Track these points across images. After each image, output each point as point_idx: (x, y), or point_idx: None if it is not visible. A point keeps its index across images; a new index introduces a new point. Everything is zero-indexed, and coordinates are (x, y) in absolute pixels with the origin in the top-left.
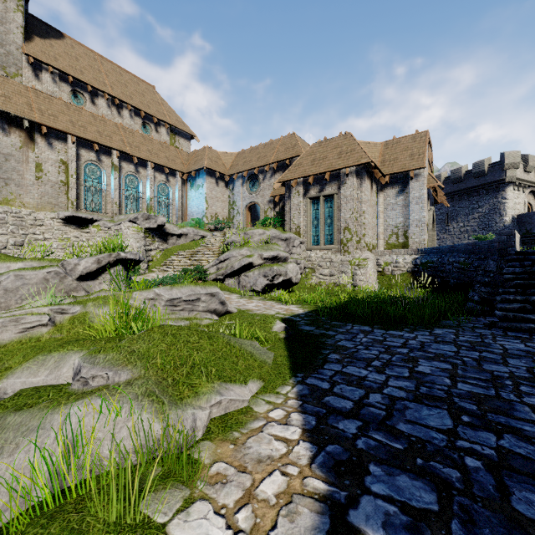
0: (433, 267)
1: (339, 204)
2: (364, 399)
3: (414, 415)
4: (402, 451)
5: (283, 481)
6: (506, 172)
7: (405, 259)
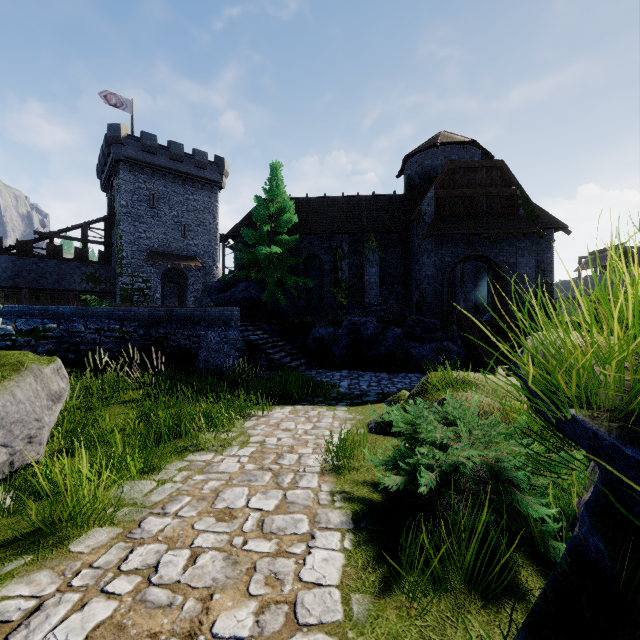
0: (54, 338)
1: None
2: None
3: None
4: None
5: None
6: None
7: None
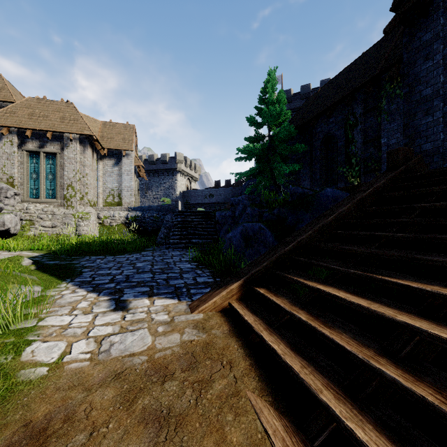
0: (139, 220)
1: (63, 163)
2: (114, 278)
3: (138, 277)
4: (136, 284)
5: (88, 302)
6: (177, 165)
7: (120, 214)
